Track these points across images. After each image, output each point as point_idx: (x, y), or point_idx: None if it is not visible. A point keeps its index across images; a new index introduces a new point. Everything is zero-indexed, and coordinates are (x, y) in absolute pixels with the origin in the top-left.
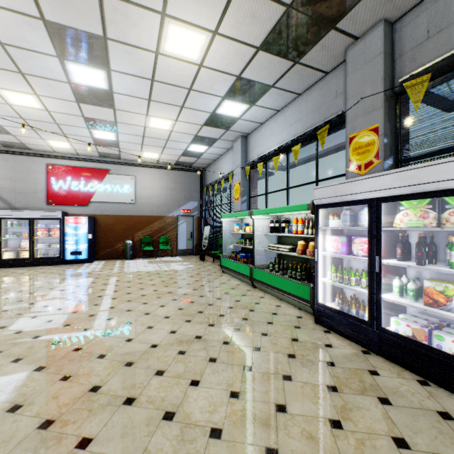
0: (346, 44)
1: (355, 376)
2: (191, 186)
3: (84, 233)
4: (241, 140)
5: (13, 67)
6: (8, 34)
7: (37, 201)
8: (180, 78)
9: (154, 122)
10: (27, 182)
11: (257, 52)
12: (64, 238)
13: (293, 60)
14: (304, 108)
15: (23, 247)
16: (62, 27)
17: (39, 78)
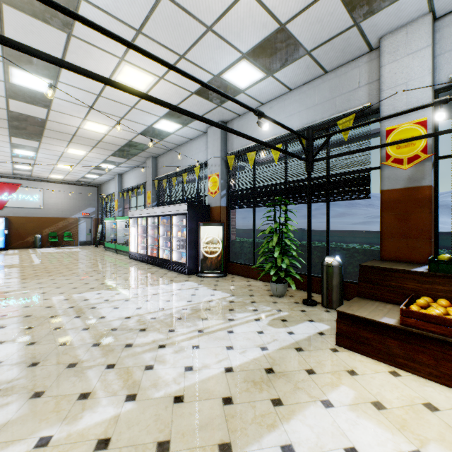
0: (145, 158)
1: (124, 263)
2: (90, 197)
3: (1, 230)
4: (118, 176)
5: None
6: None
7: None
8: (76, 157)
9: (61, 166)
10: None
11: (110, 156)
12: None
13: (127, 159)
14: (140, 172)
15: None
16: (19, 144)
17: None
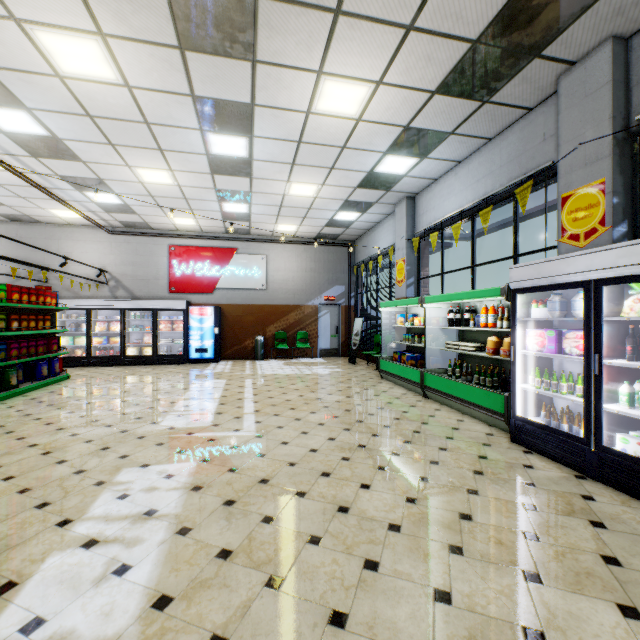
0: (557, 72)
1: (561, 498)
2: (337, 266)
3: (209, 327)
4: (406, 202)
5: (154, 144)
6: (156, 114)
7: (159, 289)
8: (332, 136)
9: (295, 188)
10: (149, 267)
11: (431, 97)
12: (189, 333)
13: (480, 100)
14: (497, 157)
15: (146, 343)
16: (209, 100)
17: (177, 153)
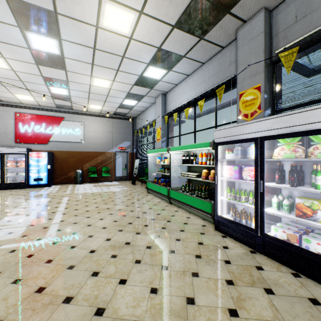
0: (237, 25)
1: (246, 271)
2: (126, 130)
3: (44, 164)
4: (161, 96)
5: None
6: None
7: (8, 140)
8: (115, 47)
9: (97, 81)
10: None
11: (172, 29)
12: (29, 168)
13: (199, 37)
14: (207, 73)
15: None
16: (20, 2)
17: (4, 44)
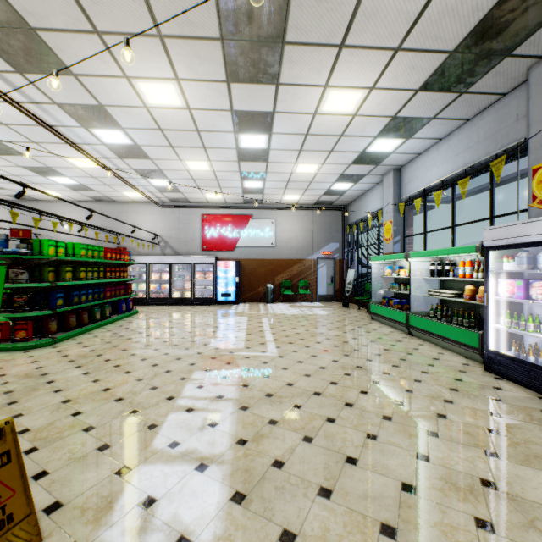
0: (528, 65)
1: (522, 411)
2: (332, 226)
3: (232, 277)
4: (393, 173)
5: (200, 144)
6: (204, 124)
7: (195, 248)
8: (333, 128)
9: (301, 168)
10: (187, 231)
11: (415, 94)
12: (216, 281)
13: (458, 92)
14: (475, 134)
15: (186, 288)
16: (243, 112)
17: (215, 149)
